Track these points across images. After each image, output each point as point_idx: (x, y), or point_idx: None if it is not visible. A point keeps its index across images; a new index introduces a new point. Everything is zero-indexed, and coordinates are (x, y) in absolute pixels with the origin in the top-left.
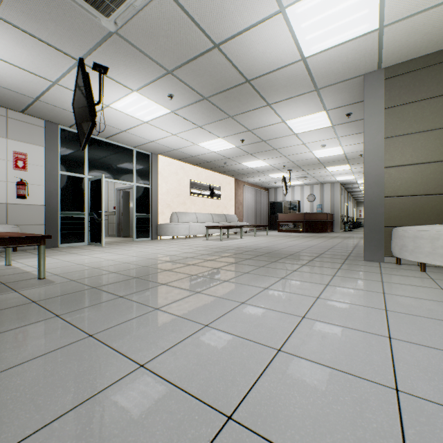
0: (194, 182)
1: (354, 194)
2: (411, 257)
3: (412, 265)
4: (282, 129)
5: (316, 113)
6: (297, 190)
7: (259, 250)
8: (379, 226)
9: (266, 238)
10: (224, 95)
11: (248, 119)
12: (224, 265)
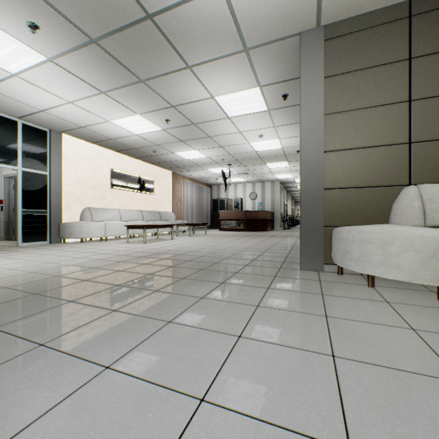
0: (117, 172)
1: (292, 194)
2: (357, 268)
3: (355, 275)
4: (213, 108)
5: (249, 89)
6: (240, 188)
7: (179, 257)
8: (318, 226)
9: (201, 238)
10: (121, 40)
11: (166, 88)
12: (96, 291)
